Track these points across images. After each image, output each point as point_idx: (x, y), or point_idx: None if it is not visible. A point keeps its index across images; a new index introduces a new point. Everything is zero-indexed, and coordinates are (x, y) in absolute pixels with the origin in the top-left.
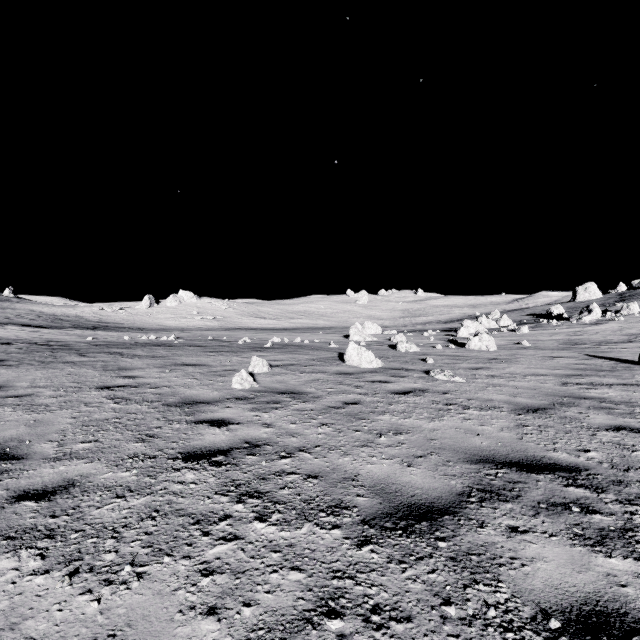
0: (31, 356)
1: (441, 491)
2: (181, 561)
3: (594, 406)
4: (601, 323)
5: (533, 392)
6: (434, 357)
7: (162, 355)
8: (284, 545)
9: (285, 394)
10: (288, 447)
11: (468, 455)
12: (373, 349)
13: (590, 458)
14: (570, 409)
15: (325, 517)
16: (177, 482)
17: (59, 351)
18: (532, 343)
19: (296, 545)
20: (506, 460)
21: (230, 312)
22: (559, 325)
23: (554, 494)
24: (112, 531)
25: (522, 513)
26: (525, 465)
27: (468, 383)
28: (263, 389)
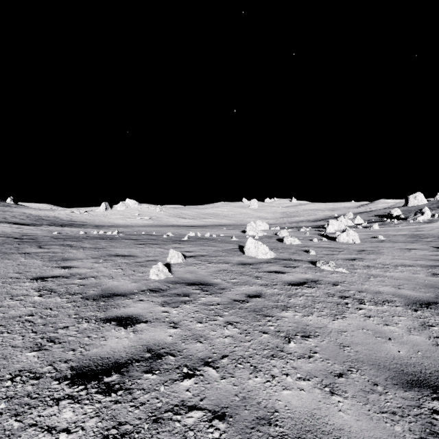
0: None
1: None
2: None
3: None
4: (432, 222)
5: (412, 283)
6: (314, 249)
7: (102, 247)
8: None
9: (194, 285)
10: (192, 358)
11: (393, 373)
12: (265, 242)
13: None
14: None
15: None
16: (45, 428)
17: (25, 243)
18: (385, 237)
19: None
20: None
21: (161, 214)
22: (400, 223)
23: None
24: None
25: None
26: None
27: (351, 273)
28: (176, 280)
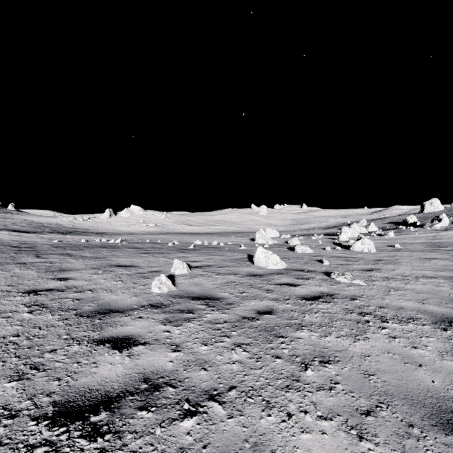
0: None
1: None
2: None
3: None
4: (450, 229)
5: (437, 297)
6: (327, 258)
7: (103, 256)
8: None
9: (200, 300)
10: (195, 390)
11: (430, 410)
12: (275, 251)
13: None
14: None
15: None
16: None
17: (22, 252)
18: (402, 245)
19: None
20: None
21: (167, 221)
22: (416, 231)
23: None
24: None
25: None
26: None
27: (369, 286)
28: (180, 293)
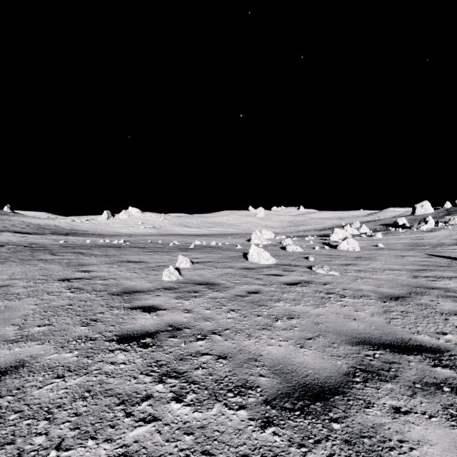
0: (15, 255)
1: (330, 371)
2: (103, 445)
3: (441, 295)
4: (435, 230)
5: (392, 283)
6: (314, 256)
7: (112, 254)
8: (196, 427)
9: (202, 285)
10: (203, 330)
11: (349, 337)
12: (268, 250)
13: (448, 340)
14: (423, 297)
15: (233, 397)
16: (110, 362)
17: (37, 251)
18: (385, 245)
19: (207, 427)
20: (380, 342)
21: (165, 223)
22: (404, 232)
23: (425, 374)
24: (47, 412)
25: (401, 393)
26: (396, 346)
27: (342, 276)
28: (186, 281)
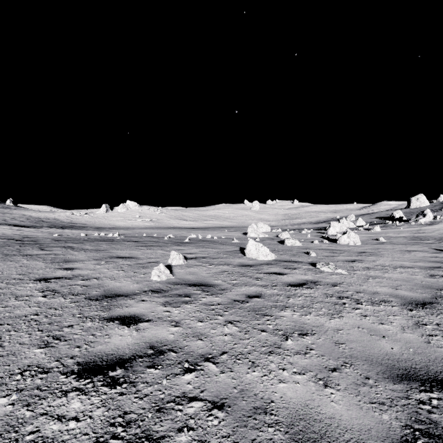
0: (1, 250)
1: (377, 436)
2: None
3: None
4: (434, 224)
5: (410, 284)
6: (315, 251)
7: (103, 249)
8: None
9: (195, 286)
10: (193, 354)
11: (385, 367)
12: (266, 244)
13: None
14: None
15: None
16: (56, 417)
17: (26, 245)
18: (386, 239)
19: None
20: (430, 376)
21: (162, 216)
22: (402, 225)
23: None
24: None
25: None
26: None
27: (350, 275)
28: (177, 281)
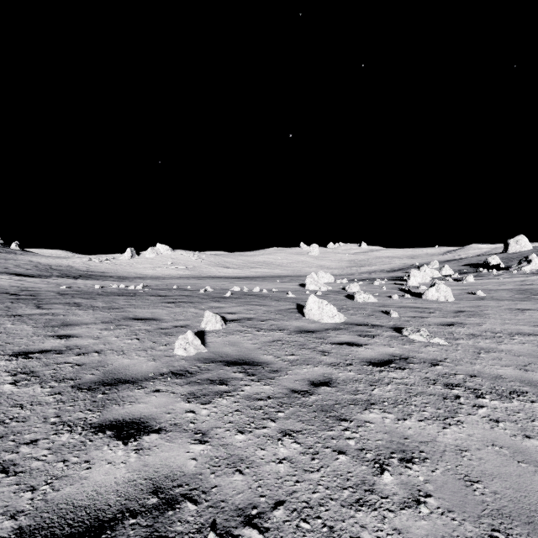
0: None
1: None
2: None
3: None
4: None
5: None
6: (395, 309)
7: (119, 306)
8: None
9: (236, 365)
10: (225, 508)
11: None
12: (330, 299)
13: None
14: None
15: None
16: None
17: (20, 302)
18: (486, 293)
19: None
20: None
21: (200, 262)
22: (501, 274)
23: None
24: None
25: None
26: None
27: (452, 346)
28: (210, 356)
